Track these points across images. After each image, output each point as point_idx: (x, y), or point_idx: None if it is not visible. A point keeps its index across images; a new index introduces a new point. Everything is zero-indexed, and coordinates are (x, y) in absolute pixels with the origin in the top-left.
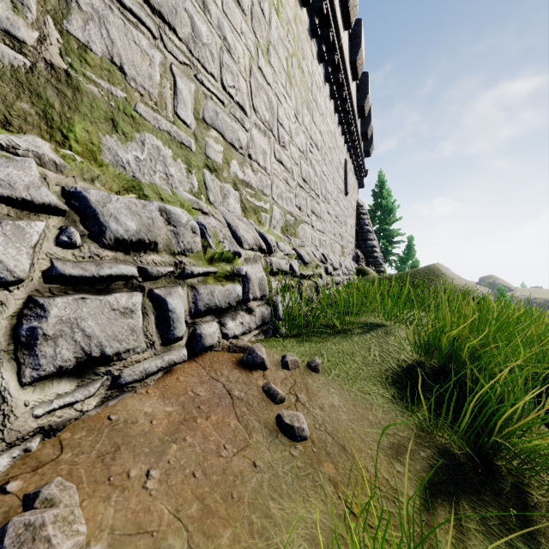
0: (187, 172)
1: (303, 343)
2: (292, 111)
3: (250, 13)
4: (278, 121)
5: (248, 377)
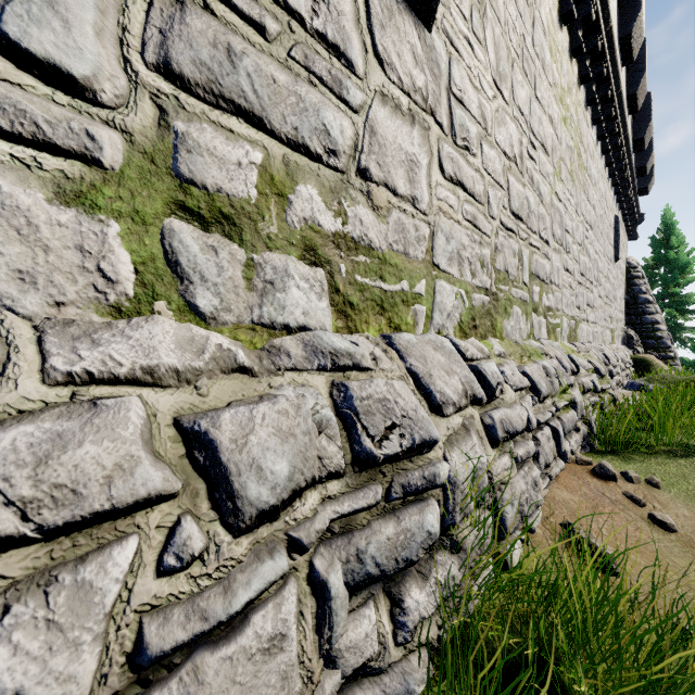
0: (526, 321)
1: (627, 461)
2: (574, 208)
3: (551, 149)
4: (565, 230)
5: (607, 485)
